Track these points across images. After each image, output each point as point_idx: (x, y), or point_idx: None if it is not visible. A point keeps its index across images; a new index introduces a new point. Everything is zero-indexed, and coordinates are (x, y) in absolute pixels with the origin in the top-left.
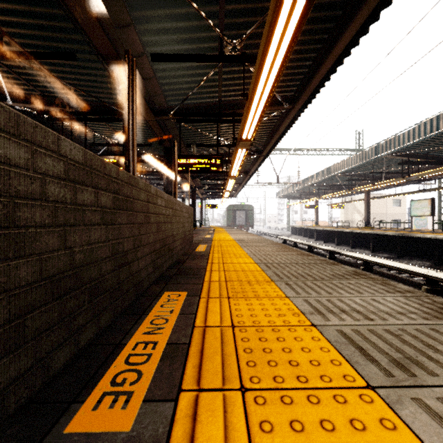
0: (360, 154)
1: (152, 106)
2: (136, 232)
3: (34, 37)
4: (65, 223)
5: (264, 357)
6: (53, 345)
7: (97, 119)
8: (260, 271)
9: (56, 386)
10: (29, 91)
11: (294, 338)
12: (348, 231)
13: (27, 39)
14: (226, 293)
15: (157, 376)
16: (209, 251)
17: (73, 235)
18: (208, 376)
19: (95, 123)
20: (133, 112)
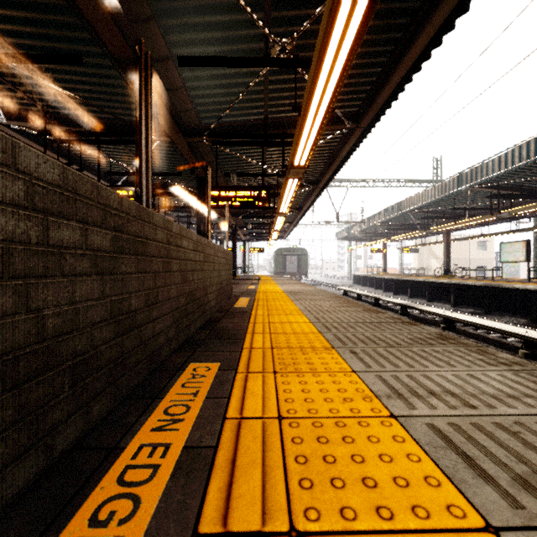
0: (438, 185)
1: (181, 125)
2: (149, 284)
3: (31, 36)
4: (27, 274)
5: (325, 471)
6: (4, 459)
7: (113, 141)
8: (317, 334)
9: (4, 527)
10: (28, 106)
11: (367, 438)
12: (424, 280)
13: (21, 38)
14: (272, 365)
15: (163, 506)
16: (252, 306)
17: (42, 291)
18: (240, 508)
19: (112, 147)
20: (148, 123)
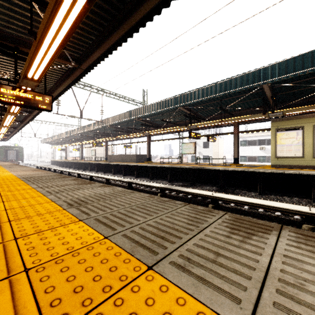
0: (67, 132)
1: None
2: None
3: None
4: None
5: None
6: None
7: None
8: None
9: None
10: None
11: None
12: (67, 161)
13: None
14: None
15: None
16: None
17: None
18: None
19: None
20: None
